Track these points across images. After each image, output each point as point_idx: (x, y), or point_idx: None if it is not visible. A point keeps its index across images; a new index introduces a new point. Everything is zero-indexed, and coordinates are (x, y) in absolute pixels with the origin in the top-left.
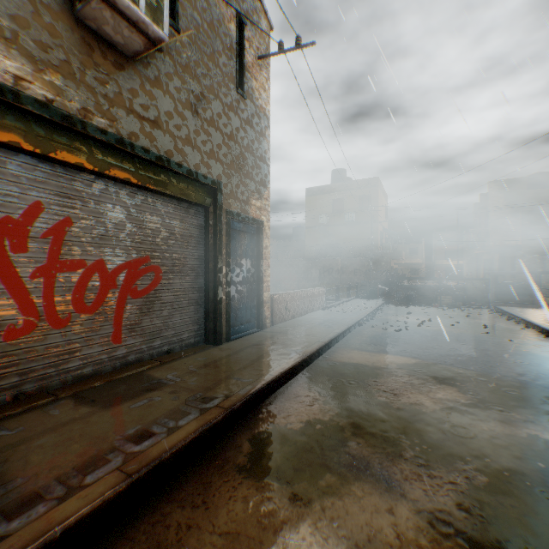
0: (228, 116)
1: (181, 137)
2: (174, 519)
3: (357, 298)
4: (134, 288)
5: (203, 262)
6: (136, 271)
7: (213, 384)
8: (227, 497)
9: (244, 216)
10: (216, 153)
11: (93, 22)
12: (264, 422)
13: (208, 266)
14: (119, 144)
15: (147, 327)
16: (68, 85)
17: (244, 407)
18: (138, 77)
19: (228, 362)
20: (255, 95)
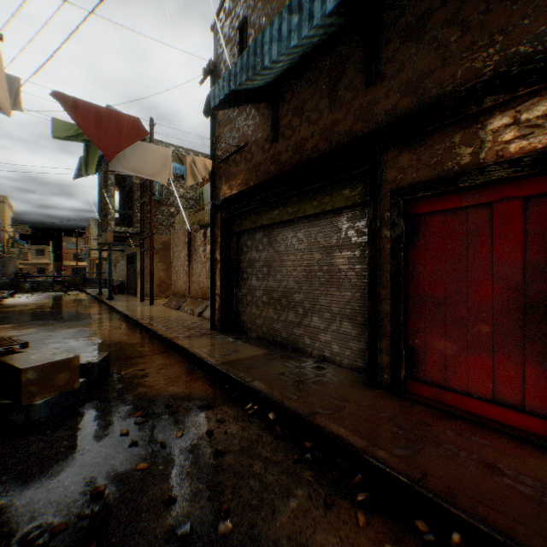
0: None
1: None
2: None
3: None
4: None
5: None
6: None
7: None
8: None
9: None
10: None
11: None
12: None
13: None
14: None
15: None
16: None
17: None
18: None
19: None
20: None
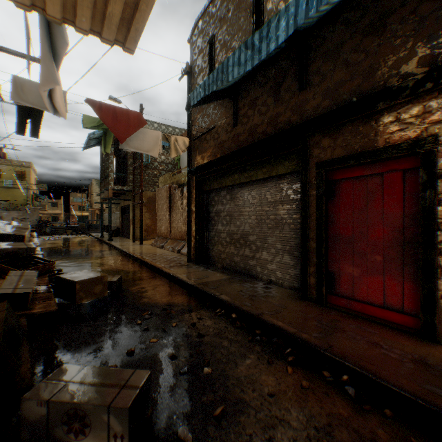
0: None
1: None
2: None
3: None
4: None
5: None
6: None
7: None
8: None
9: None
10: None
11: None
12: None
13: None
14: None
15: None
16: None
17: None
18: None
19: None
20: None
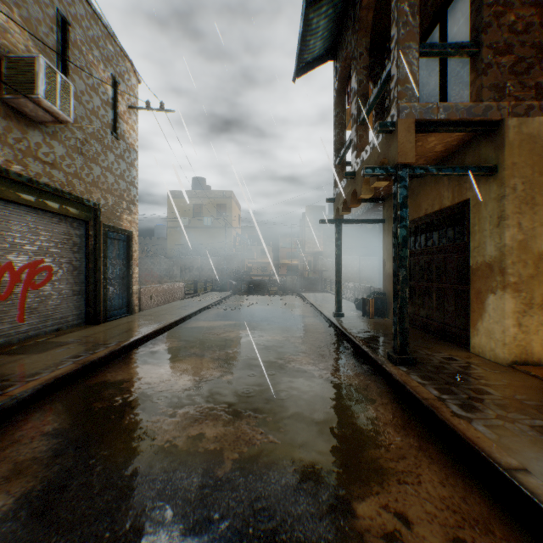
0: (106, 153)
1: (71, 173)
2: (109, 375)
3: (212, 291)
4: (34, 282)
5: (85, 262)
6: (36, 270)
7: (107, 339)
8: (132, 368)
9: (118, 228)
10: (97, 182)
11: (17, 104)
12: (144, 351)
13: (89, 266)
14: (31, 182)
15: (44, 311)
16: None
17: (132, 345)
18: (42, 134)
19: (113, 331)
20: (126, 135)
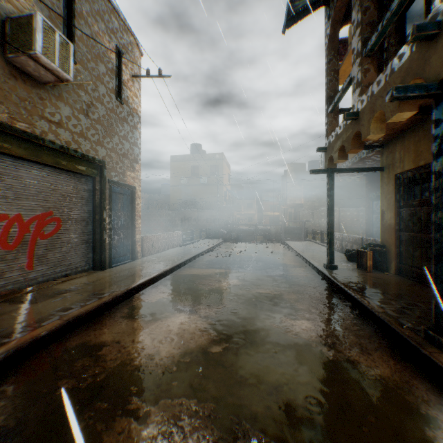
0: (110, 116)
1: (77, 132)
2: (92, 334)
3: (206, 239)
4: (42, 233)
5: (92, 214)
6: (44, 221)
7: (104, 288)
8: (118, 325)
9: (121, 183)
10: (102, 141)
11: (20, 64)
12: (136, 302)
13: (95, 217)
14: (35, 139)
15: (52, 259)
16: (1, 103)
17: (124, 296)
18: (48, 94)
19: (112, 278)
20: (130, 101)
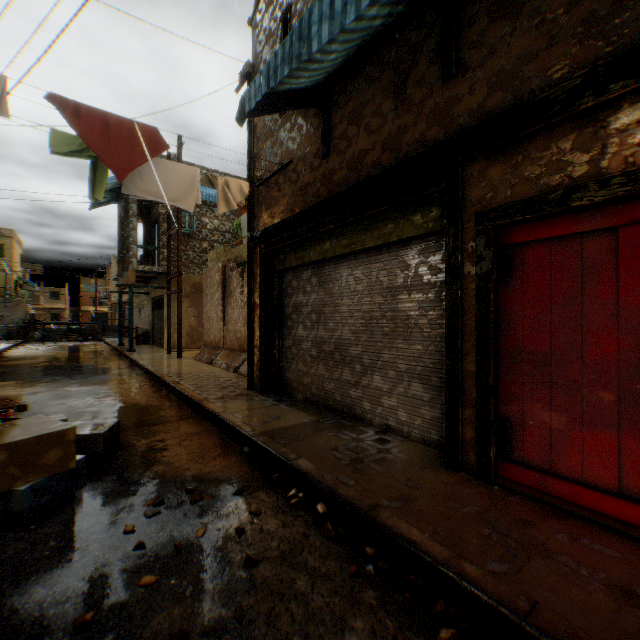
0: None
1: None
2: None
3: None
4: None
5: None
6: None
7: None
8: None
9: None
10: None
11: None
12: None
13: None
14: None
15: None
16: None
17: None
18: None
19: None
20: None
